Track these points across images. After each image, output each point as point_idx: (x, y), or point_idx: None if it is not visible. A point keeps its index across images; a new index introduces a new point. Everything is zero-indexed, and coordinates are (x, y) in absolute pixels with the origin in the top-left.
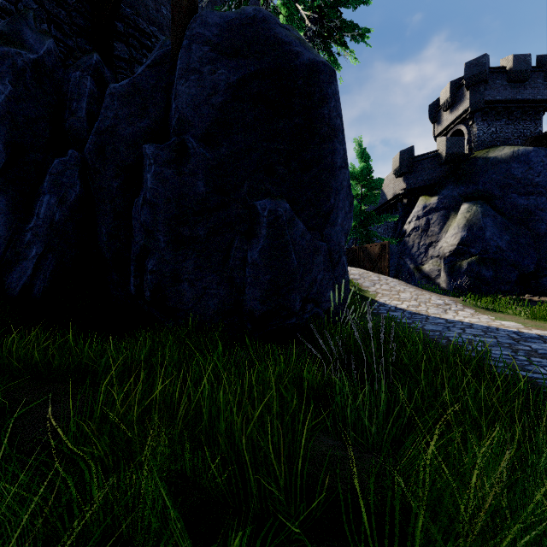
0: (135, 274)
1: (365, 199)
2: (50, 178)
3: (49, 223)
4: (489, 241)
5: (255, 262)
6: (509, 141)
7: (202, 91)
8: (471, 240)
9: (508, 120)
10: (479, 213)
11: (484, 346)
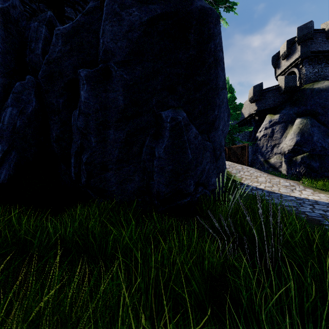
0: (74, 165)
1: (231, 117)
2: (13, 95)
3: (11, 128)
4: (316, 143)
5: (161, 156)
6: (327, 77)
7: (122, 29)
8: (303, 142)
9: (326, 63)
10: (308, 124)
11: None
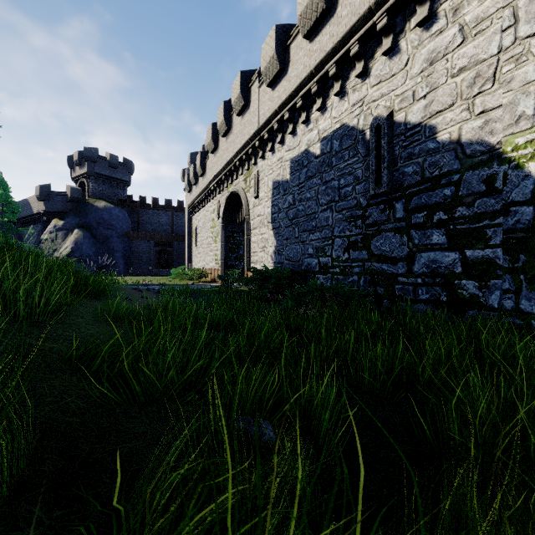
0: None
1: (6, 216)
2: None
3: None
4: (84, 251)
5: None
6: (110, 197)
7: None
8: (76, 249)
9: (109, 185)
10: (82, 236)
11: None
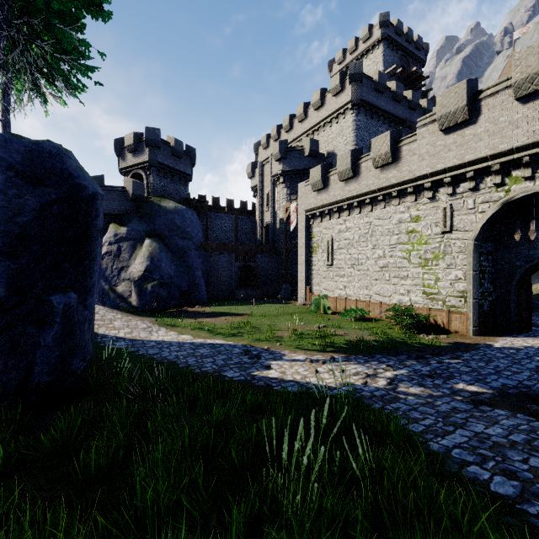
0: None
1: None
2: None
3: None
4: (164, 270)
5: (48, 344)
6: (172, 195)
7: (7, 211)
8: (153, 269)
9: (171, 180)
10: (157, 248)
11: (184, 358)
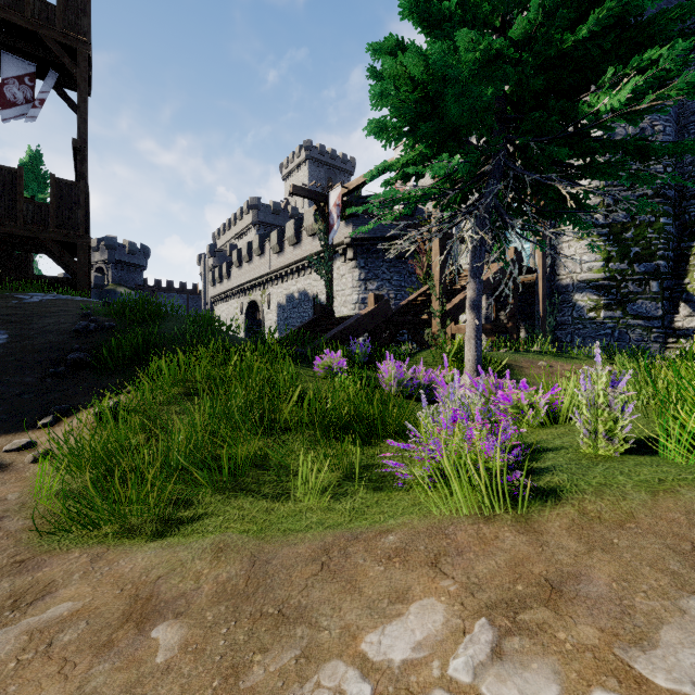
0: None
1: None
2: None
3: None
4: None
5: None
6: (129, 282)
7: None
8: None
9: (128, 271)
10: None
11: None
